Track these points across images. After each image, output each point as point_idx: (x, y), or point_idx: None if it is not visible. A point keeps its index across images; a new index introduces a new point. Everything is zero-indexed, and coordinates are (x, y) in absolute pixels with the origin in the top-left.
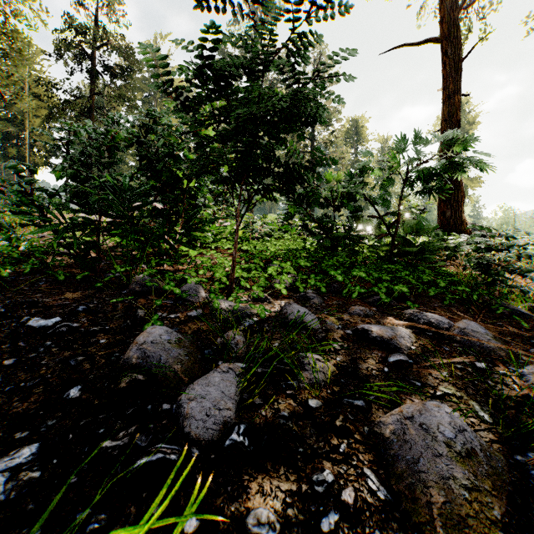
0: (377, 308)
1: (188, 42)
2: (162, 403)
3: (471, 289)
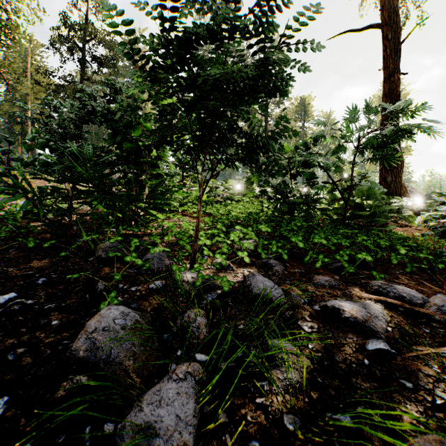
0: (340, 276)
1: (147, 4)
2: (104, 421)
3: (431, 255)
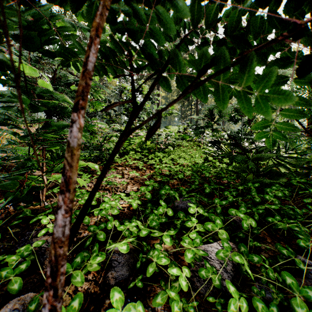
0: None
1: None
2: None
3: None
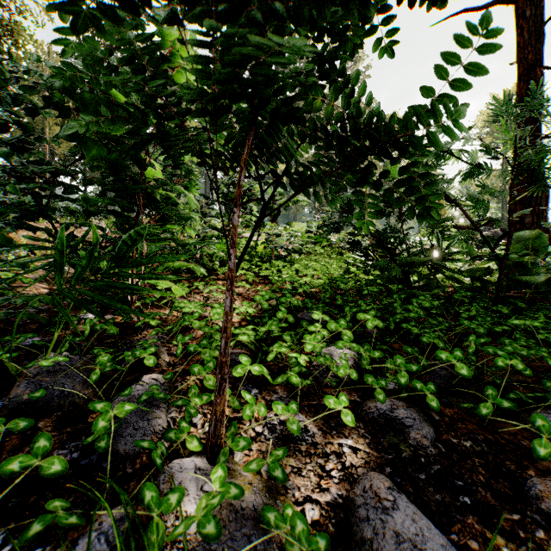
0: None
1: None
2: None
3: None
